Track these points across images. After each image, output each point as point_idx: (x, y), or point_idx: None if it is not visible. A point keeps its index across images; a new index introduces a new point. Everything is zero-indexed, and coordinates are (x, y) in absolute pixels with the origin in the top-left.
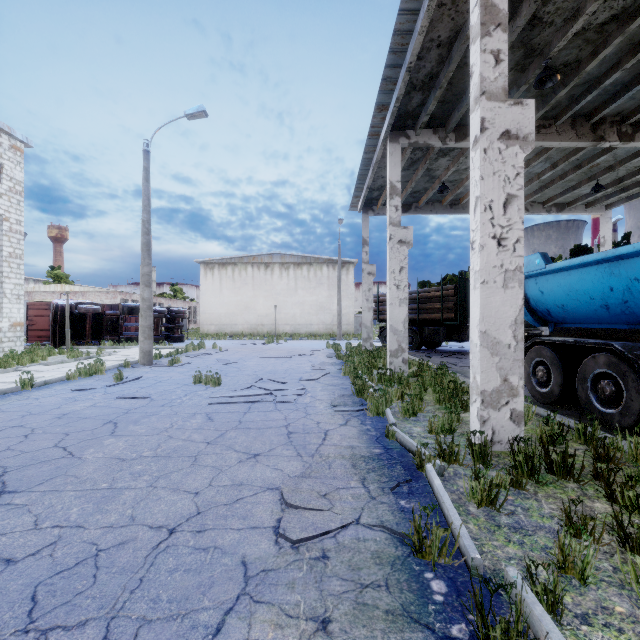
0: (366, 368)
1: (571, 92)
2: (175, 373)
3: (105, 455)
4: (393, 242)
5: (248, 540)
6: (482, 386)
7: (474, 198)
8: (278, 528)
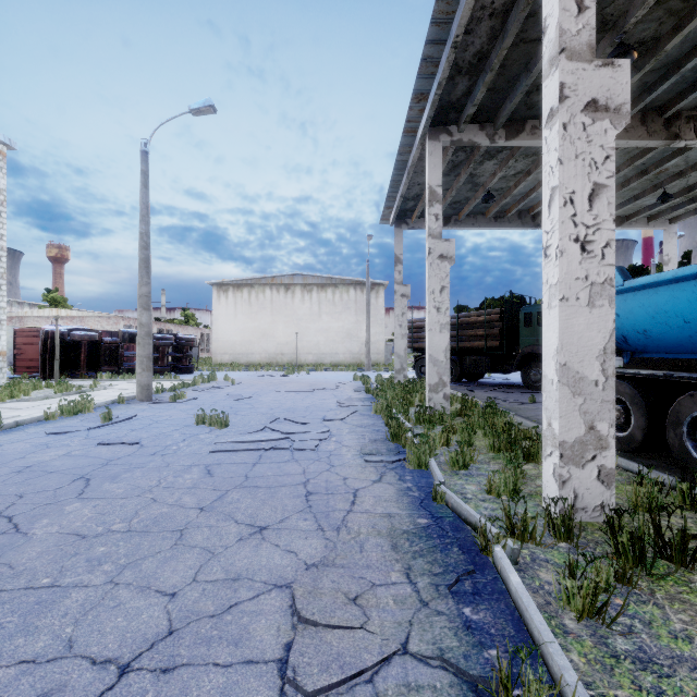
0: (401, 405)
1: (644, 79)
2: (176, 411)
3: (61, 529)
4: (433, 257)
5: (238, 689)
6: (561, 436)
7: (549, 190)
8: (286, 663)
